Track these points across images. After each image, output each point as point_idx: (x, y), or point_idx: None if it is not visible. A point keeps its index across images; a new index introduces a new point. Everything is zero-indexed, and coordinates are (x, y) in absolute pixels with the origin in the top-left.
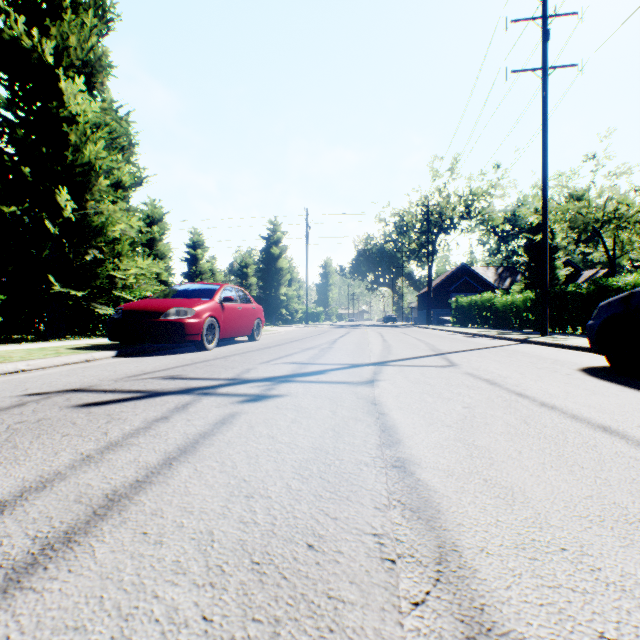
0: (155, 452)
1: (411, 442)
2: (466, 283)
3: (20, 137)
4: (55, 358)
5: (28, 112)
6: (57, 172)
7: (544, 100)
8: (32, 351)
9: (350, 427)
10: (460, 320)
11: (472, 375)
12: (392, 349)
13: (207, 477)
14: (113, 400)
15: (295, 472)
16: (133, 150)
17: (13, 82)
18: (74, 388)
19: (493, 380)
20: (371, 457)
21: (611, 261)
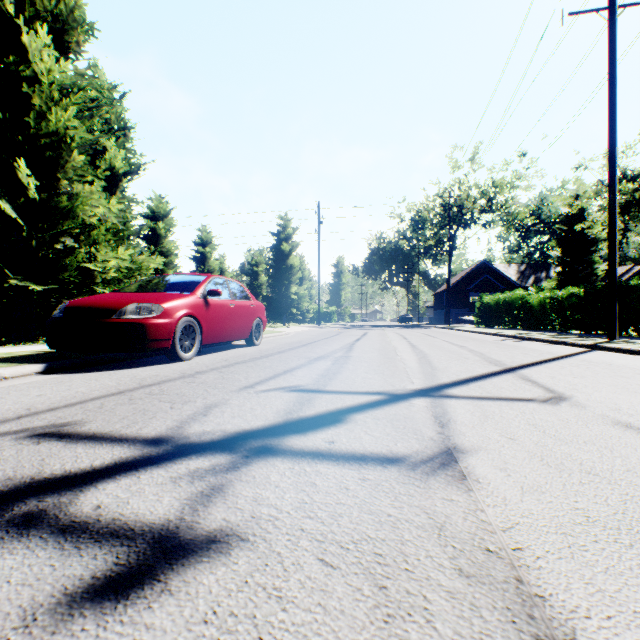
0: None
1: None
2: (486, 281)
3: None
4: None
5: None
6: (19, 143)
7: (612, 46)
8: None
9: None
10: (485, 320)
11: None
12: (432, 360)
13: None
14: None
15: None
16: (128, 135)
17: None
18: None
19: None
20: None
21: None
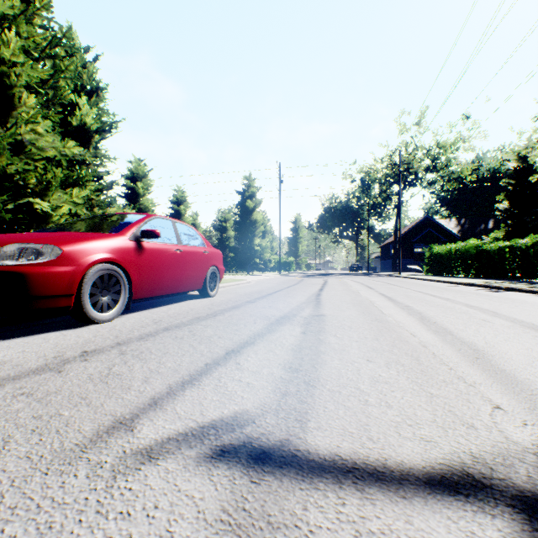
0: None
1: None
2: (430, 234)
3: None
4: None
5: None
6: None
7: None
8: None
9: None
10: (435, 269)
11: None
12: (443, 324)
13: None
14: None
15: None
16: (101, 95)
17: None
18: None
19: None
20: None
21: None
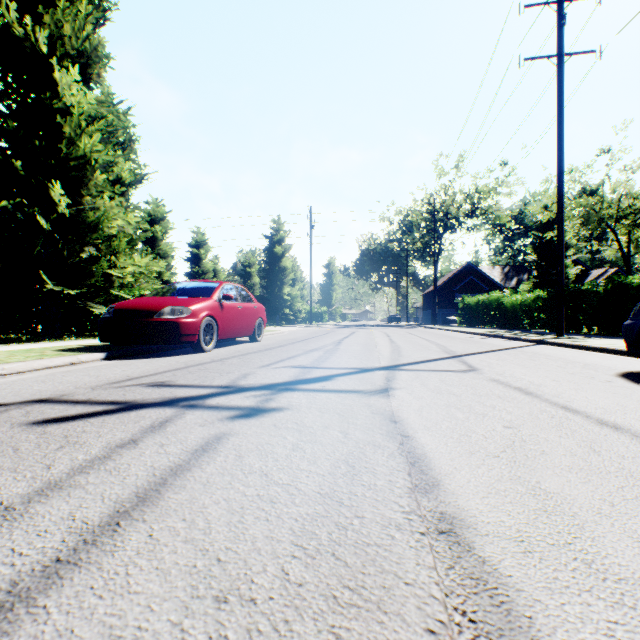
0: (102, 501)
1: (454, 484)
2: (472, 282)
3: (11, 129)
4: (35, 361)
5: (22, 104)
6: (51, 166)
7: (560, 88)
8: (15, 353)
9: (368, 458)
10: (467, 320)
11: (499, 382)
12: (402, 351)
13: (163, 553)
14: (79, 415)
15: (295, 543)
16: (133, 147)
17: (6, 73)
18: (42, 398)
19: (526, 389)
20: (403, 512)
21: (626, 259)
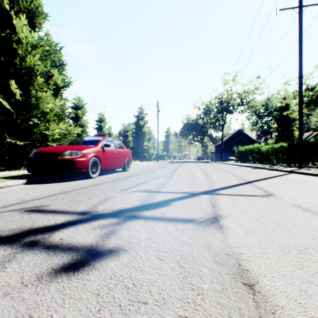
0: None
1: None
2: (241, 139)
3: None
4: None
5: None
6: (11, 72)
7: (300, 25)
8: None
9: None
10: (240, 159)
11: (304, 209)
12: (212, 178)
13: None
14: None
15: None
16: (64, 67)
17: None
18: None
19: None
20: None
21: None
